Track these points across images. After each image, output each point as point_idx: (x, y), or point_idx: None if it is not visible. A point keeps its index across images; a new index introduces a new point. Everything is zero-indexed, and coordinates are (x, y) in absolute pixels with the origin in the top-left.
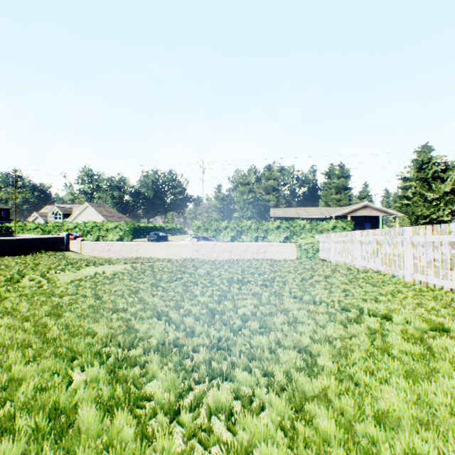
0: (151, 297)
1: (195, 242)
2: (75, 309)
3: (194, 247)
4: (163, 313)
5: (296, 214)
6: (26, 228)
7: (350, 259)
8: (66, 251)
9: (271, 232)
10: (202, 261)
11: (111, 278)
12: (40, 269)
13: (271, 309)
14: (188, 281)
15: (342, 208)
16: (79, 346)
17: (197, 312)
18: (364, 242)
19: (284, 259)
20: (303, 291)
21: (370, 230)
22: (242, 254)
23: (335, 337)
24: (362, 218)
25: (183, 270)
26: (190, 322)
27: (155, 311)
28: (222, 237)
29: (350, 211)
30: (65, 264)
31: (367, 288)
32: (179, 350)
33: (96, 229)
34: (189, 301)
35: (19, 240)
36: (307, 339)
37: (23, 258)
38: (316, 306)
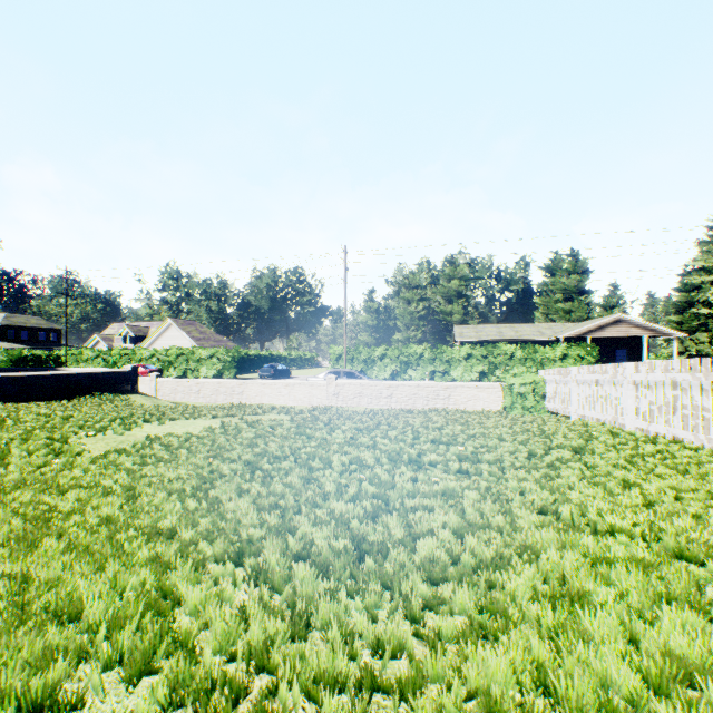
0: (232, 500)
1: (332, 381)
2: (70, 528)
3: (331, 389)
4: (248, 548)
5: (498, 334)
6: (82, 358)
7: (613, 415)
8: (132, 393)
9: (457, 365)
10: (344, 412)
11: (176, 449)
12: (65, 427)
13: (496, 546)
14: (314, 458)
15: (576, 325)
16: (16, 662)
17: (326, 547)
18: (643, 383)
19: (482, 409)
20: (551, 490)
21: (656, 362)
22: (410, 401)
23: (699, 660)
24: (611, 341)
25: (308, 434)
26: (307, 578)
27: (235, 536)
28: (377, 373)
29: (592, 329)
30: (112, 418)
31: (674, 481)
32: (262, 707)
33: (182, 360)
34: (310, 512)
35: (60, 376)
36: (625, 672)
37: (63, 405)
38: (601, 542)
